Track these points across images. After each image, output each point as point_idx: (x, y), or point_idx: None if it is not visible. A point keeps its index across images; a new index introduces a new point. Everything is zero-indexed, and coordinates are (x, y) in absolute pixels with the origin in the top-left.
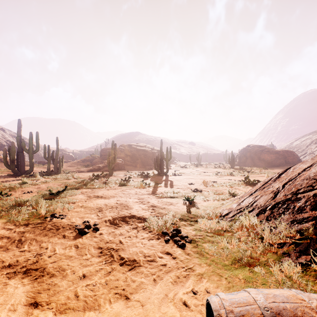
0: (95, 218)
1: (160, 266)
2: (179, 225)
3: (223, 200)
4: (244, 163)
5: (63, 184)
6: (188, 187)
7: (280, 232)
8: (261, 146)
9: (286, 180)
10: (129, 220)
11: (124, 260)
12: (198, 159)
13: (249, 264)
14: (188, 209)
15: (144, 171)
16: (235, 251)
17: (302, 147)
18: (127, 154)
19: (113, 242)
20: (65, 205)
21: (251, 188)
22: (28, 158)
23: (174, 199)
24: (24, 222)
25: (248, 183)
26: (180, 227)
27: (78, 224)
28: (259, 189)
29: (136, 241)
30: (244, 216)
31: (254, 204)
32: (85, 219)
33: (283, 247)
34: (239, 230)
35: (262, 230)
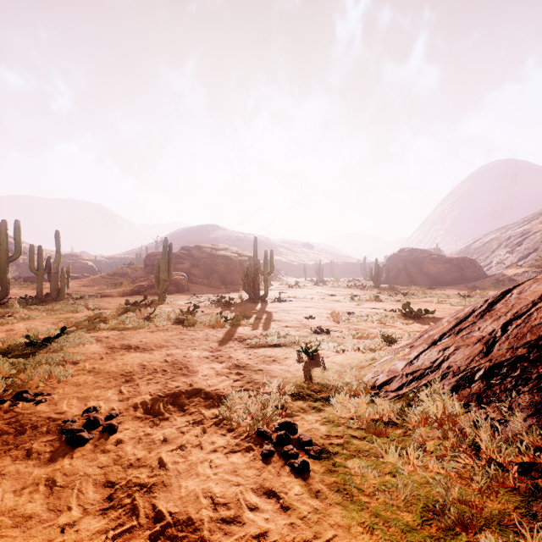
0: (114, 398)
1: (252, 541)
2: (292, 412)
3: (372, 350)
4: (396, 279)
5: (64, 321)
6: (305, 325)
7: (517, 435)
8: (422, 251)
9: (507, 316)
10: (187, 401)
11: (163, 523)
12: (318, 272)
13: (464, 525)
14: (308, 372)
15: (225, 293)
16: (420, 480)
17: (485, 252)
18: (194, 264)
19: (143, 465)
20: (52, 369)
21: (426, 329)
22: None
23: (280, 350)
24: None
25: (410, 315)
26: (295, 416)
27: (72, 416)
28: (450, 333)
29: (198, 460)
30: (428, 391)
31: (445, 366)
32: (92, 402)
33: (530, 474)
34: (422, 424)
35: (476, 429)
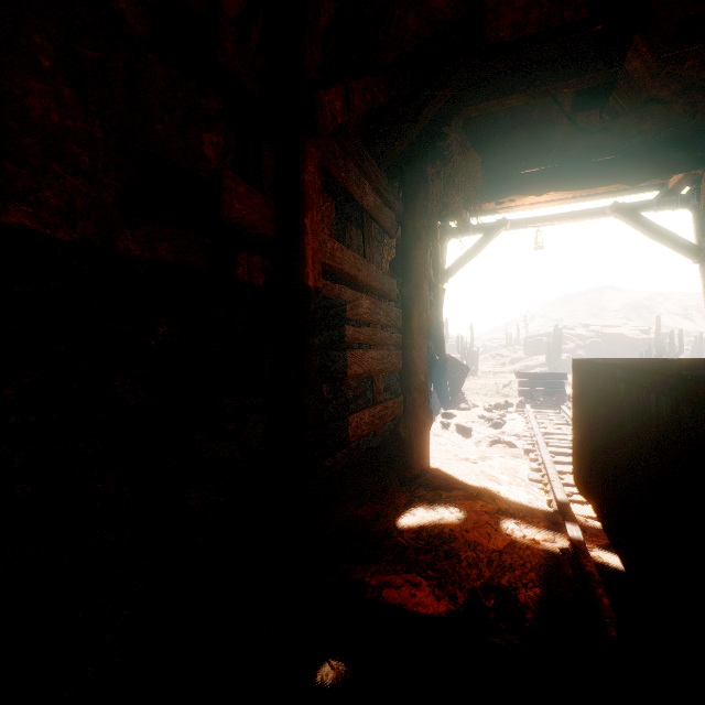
0: None
1: None
2: None
3: None
4: None
5: (495, 382)
6: None
7: None
8: None
9: None
10: None
11: None
12: None
13: None
14: None
15: None
16: None
17: None
18: (579, 345)
19: None
20: None
21: None
22: None
23: None
24: (499, 398)
25: None
26: None
27: None
28: None
29: None
30: None
31: None
32: None
33: None
34: None
35: None
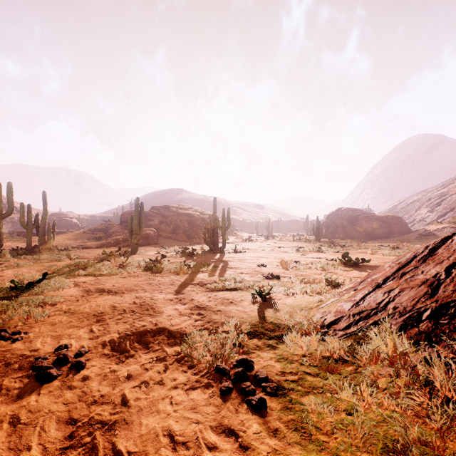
0: (84, 337)
1: None
2: (249, 349)
3: (318, 293)
4: (334, 233)
5: (47, 268)
6: (258, 272)
7: None
8: (356, 210)
9: (449, 260)
10: (152, 339)
11: None
12: (268, 228)
13: None
14: (262, 312)
15: (189, 246)
16: (376, 418)
17: (409, 212)
18: (163, 221)
19: (106, 402)
20: (31, 310)
21: (368, 274)
22: (3, 227)
23: (236, 293)
24: None
25: (349, 263)
26: (251, 353)
27: (44, 353)
28: (394, 276)
29: (159, 397)
30: (377, 331)
31: (390, 306)
32: (64, 340)
33: None
34: (373, 362)
35: (428, 368)
